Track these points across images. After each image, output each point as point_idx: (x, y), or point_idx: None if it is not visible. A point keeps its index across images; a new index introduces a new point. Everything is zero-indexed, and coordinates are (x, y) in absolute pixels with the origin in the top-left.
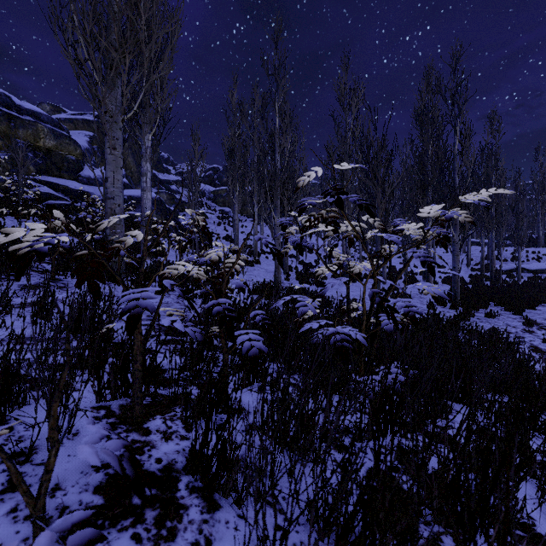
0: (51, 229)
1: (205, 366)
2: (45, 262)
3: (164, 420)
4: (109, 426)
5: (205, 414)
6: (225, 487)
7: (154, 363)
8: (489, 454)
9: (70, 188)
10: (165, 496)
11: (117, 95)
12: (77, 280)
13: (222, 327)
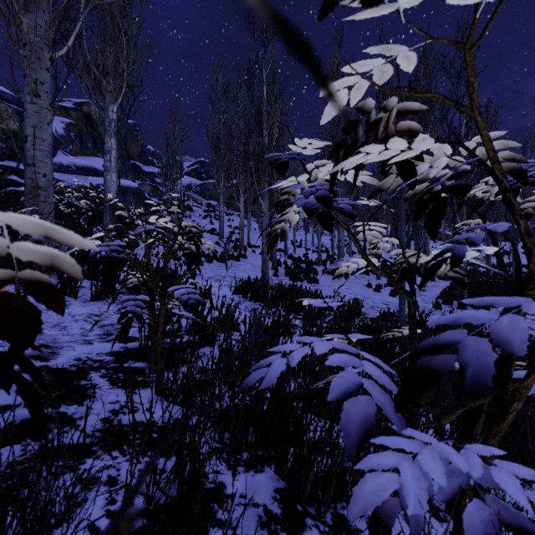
0: None
1: None
2: None
3: None
4: None
5: None
6: None
7: None
8: None
9: None
10: None
11: (41, 22)
12: None
13: None
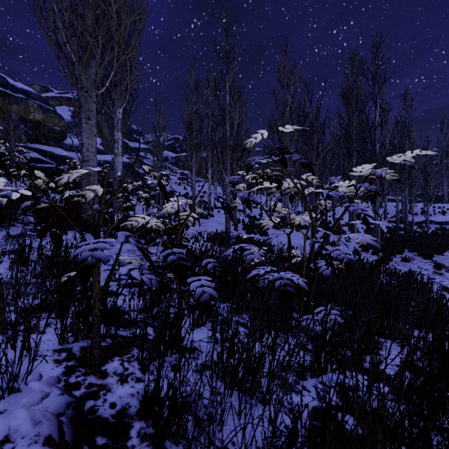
0: (34, 187)
1: (162, 308)
2: (30, 215)
3: (121, 361)
4: (57, 379)
5: (160, 355)
6: (176, 435)
7: (117, 305)
8: (432, 400)
9: (55, 153)
10: (115, 446)
11: (91, 74)
12: (39, 231)
13: (175, 275)
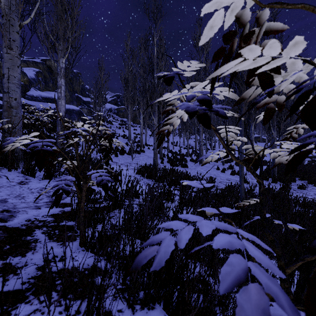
0: None
1: None
2: None
3: None
4: None
5: None
6: None
7: None
8: None
9: None
10: None
11: (13, 2)
12: None
13: None
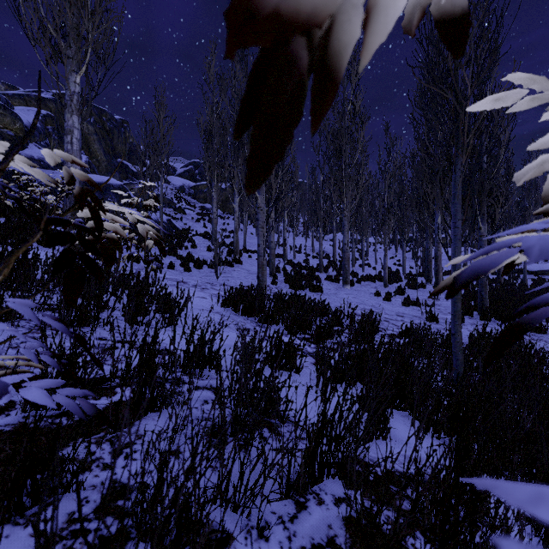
0: None
1: None
2: None
3: None
4: None
5: None
6: None
7: None
8: None
9: None
10: None
11: None
12: None
13: None
